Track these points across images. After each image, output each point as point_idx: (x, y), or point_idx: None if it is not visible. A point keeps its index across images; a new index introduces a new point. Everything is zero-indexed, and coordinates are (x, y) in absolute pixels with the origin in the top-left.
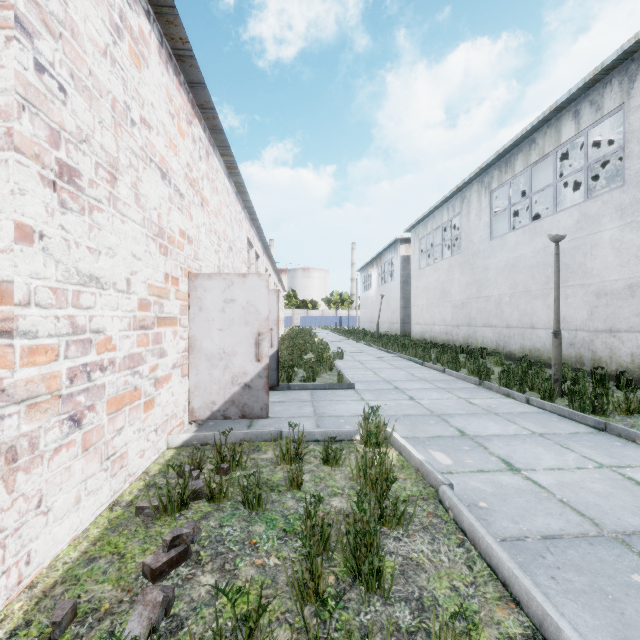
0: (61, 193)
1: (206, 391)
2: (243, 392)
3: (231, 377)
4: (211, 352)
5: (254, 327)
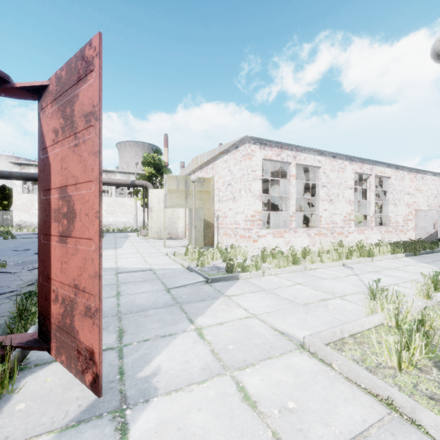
0: (394, 206)
1: (419, 235)
2: (430, 236)
3: (426, 232)
4: (421, 227)
5: (433, 221)
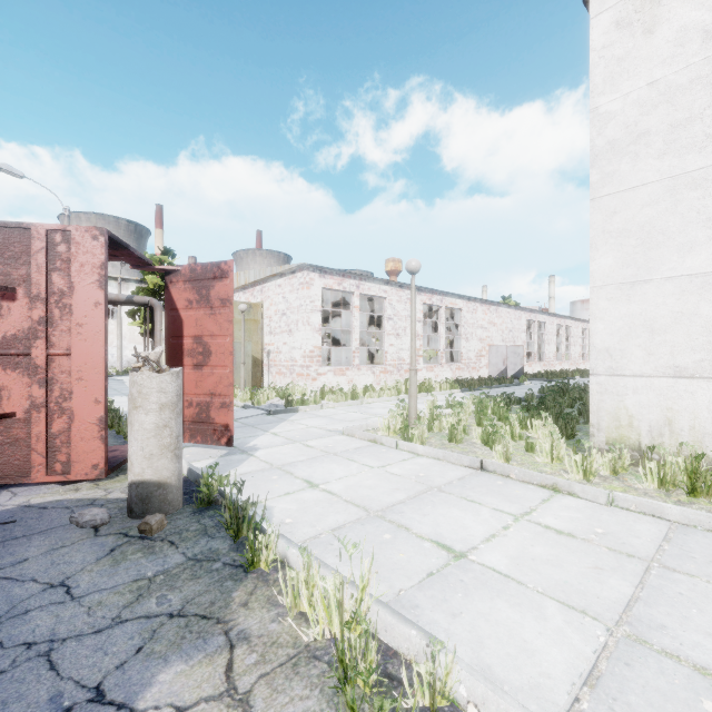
0: (466, 341)
1: (492, 373)
2: (500, 373)
3: (498, 370)
4: (493, 363)
5: (503, 358)
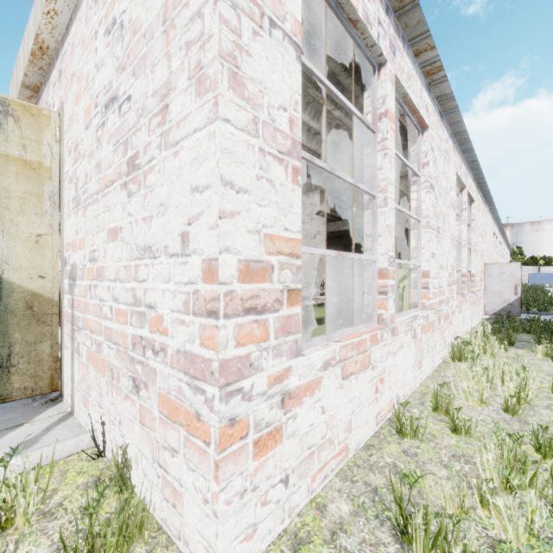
0: (476, 255)
1: (491, 305)
2: (508, 306)
3: (502, 300)
4: (493, 291)
5: (513, 282)
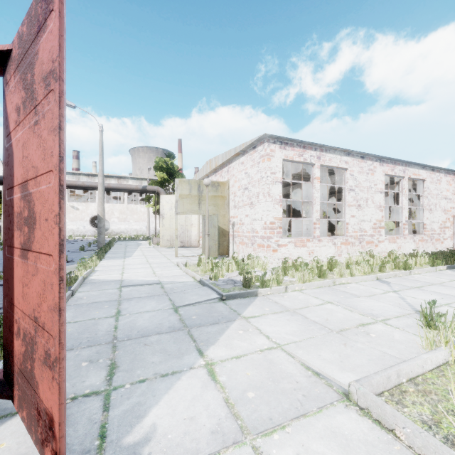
0: (429, 212)
1: None
2: None
3: None
4: None
5: None
